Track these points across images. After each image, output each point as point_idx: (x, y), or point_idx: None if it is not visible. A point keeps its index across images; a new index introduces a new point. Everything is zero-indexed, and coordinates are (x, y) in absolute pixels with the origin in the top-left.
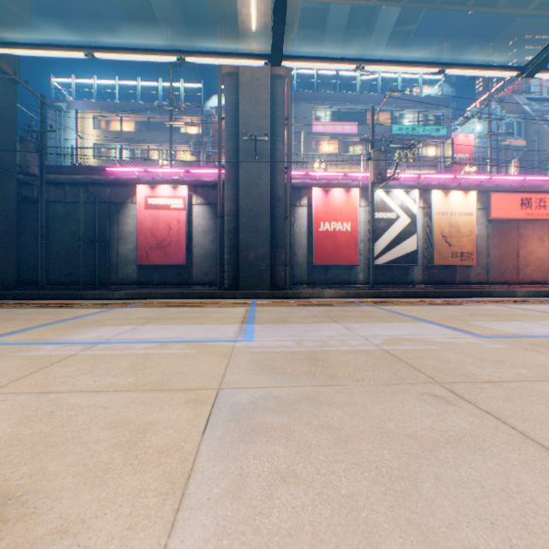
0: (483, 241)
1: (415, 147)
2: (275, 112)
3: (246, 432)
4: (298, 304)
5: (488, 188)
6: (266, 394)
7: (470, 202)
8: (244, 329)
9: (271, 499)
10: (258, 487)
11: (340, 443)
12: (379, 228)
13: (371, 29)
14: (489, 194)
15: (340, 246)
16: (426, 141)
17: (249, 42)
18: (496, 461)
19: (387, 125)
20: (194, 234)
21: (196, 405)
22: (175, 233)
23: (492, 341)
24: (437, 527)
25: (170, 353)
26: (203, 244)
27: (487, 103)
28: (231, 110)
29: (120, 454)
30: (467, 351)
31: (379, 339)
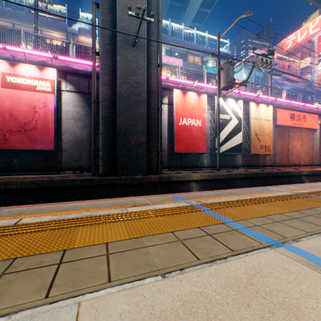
0: (272, 139)
1: (270, 57)
2: (150, 10)
3: None
4: (276, 207)
5: (276, 105)
6: None
7: (269, 112)
8: None
9: None
10: None
11: None
12: (219, 126)
13: (186, 5)
14: (276, 109)
15: (194, 138)
16: None
17: None
18: None
19: (199, 65)
20: (63, 120)
21: None
22: (41, 117)
23: None
24: None
25: None
26: (73, 131)
27: None
28: None
29: None
30: None
31: None
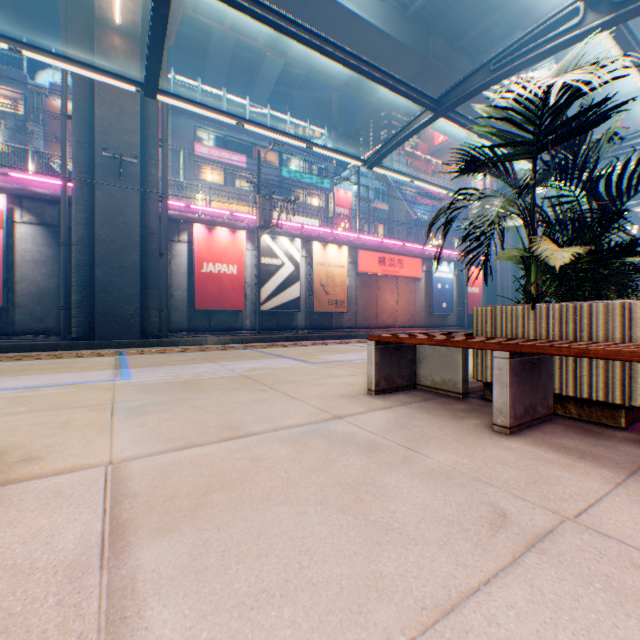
0: (353, 291)
1: (296, 202)
2: (148, 129)
3: (142, 413)
4: (176, 351)
5: (357, 245)
6: (152, 401)
7: (343, 256)
8: (120, 373)
9: (162, 424)
10: (154, 423)
11: (199, 409)
12: (266, 274)
13: (262, 58)
14: (358, 250)
15: (226, 290)
16: (314, 190)
17: (111, 34)
18: (270, 403)
19: (278, 166)
20: (18, 264)
21: (99, 410)
22: None
23: (317, 365)
24: (233, 418)
25: (49, 393)
26: (35, 279)
27: (358, 170)
28: (83, 110)
29: (59, 429)
30: (296, 371)
31: (243, 369)
